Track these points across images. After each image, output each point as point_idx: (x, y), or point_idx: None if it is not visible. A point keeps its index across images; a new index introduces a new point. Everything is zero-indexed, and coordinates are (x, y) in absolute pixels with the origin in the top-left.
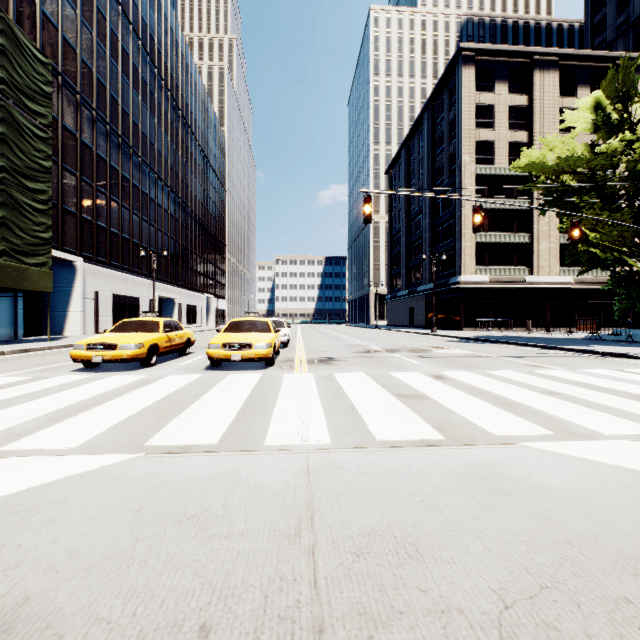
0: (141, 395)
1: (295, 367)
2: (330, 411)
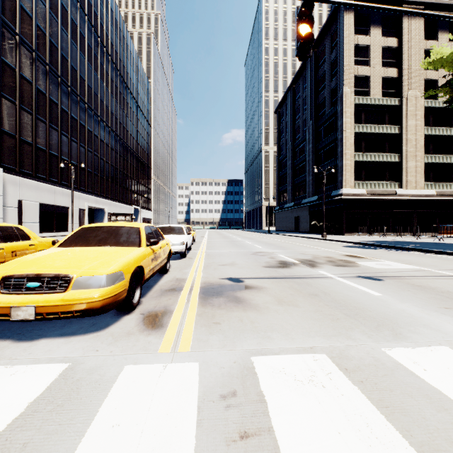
0: None
1: (171, 317)
2: None
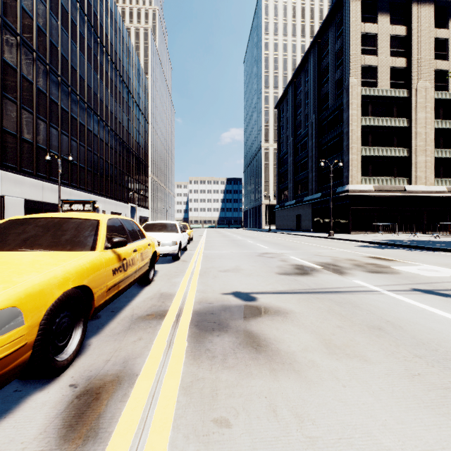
0: None
1: (126, 401)
2: None
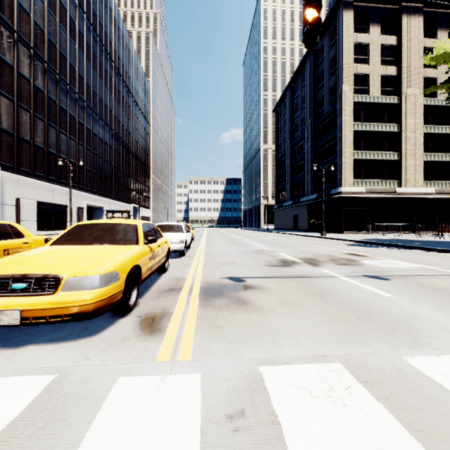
0: None
1: (170, 321)
2: None
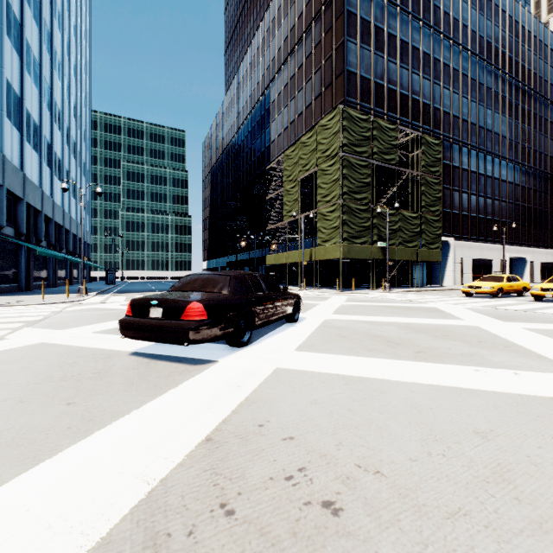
0: (492, 303)
1: None
2: None
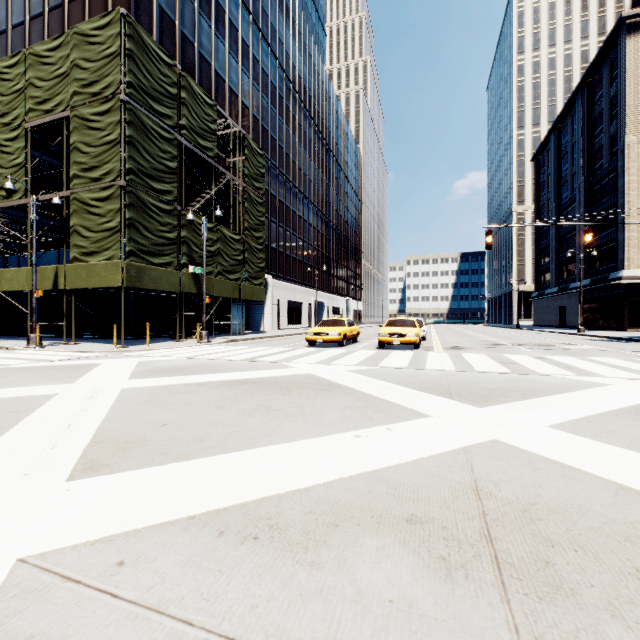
0: (356, 355)
1: (434, 350)
2: (456, 364)
